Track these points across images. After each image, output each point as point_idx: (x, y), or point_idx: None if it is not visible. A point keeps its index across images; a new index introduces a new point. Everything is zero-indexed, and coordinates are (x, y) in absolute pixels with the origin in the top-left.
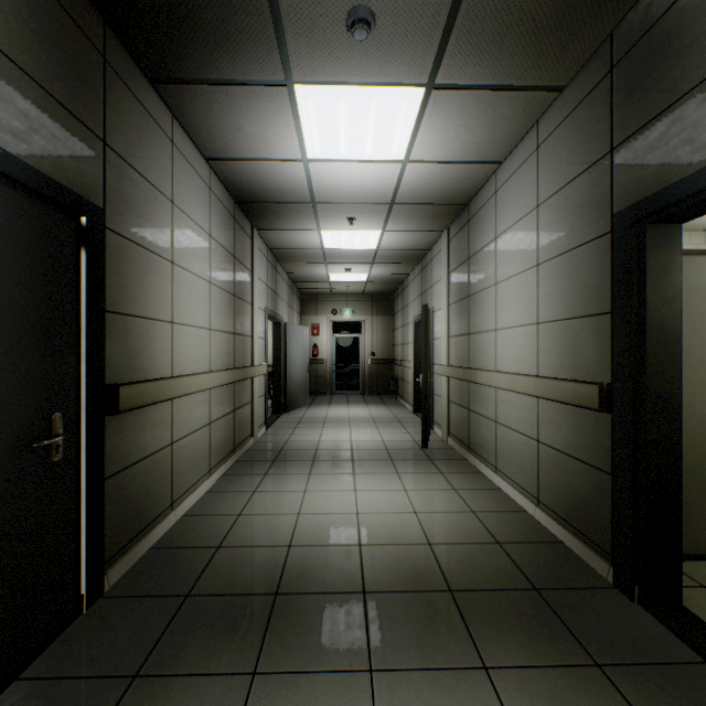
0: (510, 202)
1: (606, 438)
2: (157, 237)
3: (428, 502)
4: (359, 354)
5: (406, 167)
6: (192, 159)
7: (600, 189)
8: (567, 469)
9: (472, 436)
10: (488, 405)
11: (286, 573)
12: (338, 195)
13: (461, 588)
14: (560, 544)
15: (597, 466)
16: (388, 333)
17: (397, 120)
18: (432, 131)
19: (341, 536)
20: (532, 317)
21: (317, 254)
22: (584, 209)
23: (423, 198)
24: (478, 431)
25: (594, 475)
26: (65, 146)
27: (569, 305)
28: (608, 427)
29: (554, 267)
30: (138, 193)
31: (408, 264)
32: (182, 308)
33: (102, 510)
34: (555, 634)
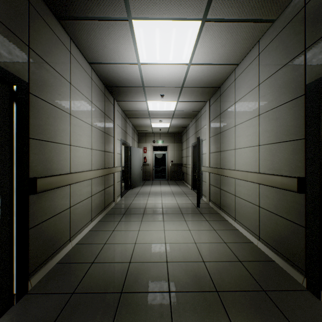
0: (243, 84)
1: (301, 207)
2: (61, 100)
3: (201, 237)
4: (165, 161)
5: (190, 67)
6: (81, 62)
7: (297, 71)
8: (277, 222)
9: (222, 202)
10: (230, 187)
11: (127, 279)
12: (155, 83)
13: (223, 290)
14: (273, 262)
15: (295, 222)
16: (179, 151)
17: (186, 40)
18: (204, 47)
19: (157, 256)
20: (255, 142)
21: (145, 113)
22: (287, 83)
23: (197, 84)
24: (225, 200)
25: (293, 227)
26: (3, 45)
27: (278, 135)
28: (302, 201)
29: (269, 115)
30: (50, 76)
31: (189, 118)
32: (76, 138)
33: (26, 246)
34: (279, 321)
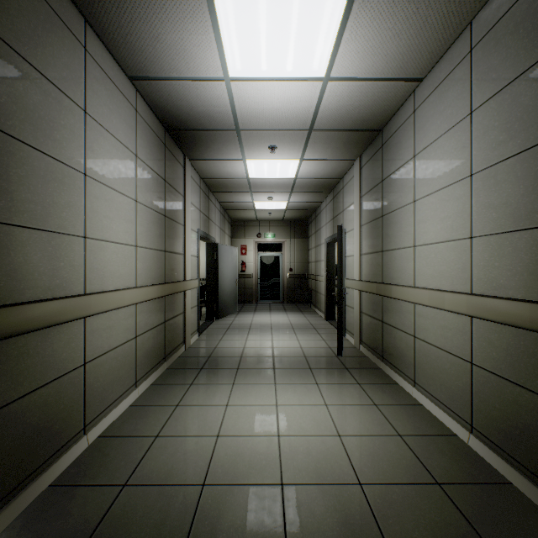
0: (432, 117)
1: None
2: (61, 144)
3: (351, 421)
4: (279, 270)
5: (326, 86)
6: (113, 74)
7: None
8: (517, 401)
9: (386, 347)
10: (404, 319)
11: (193, 532)
12: (260, 121)
13: None
14: (510, 487)
15: None
16: (303, 253)
17: (321, 23)
18: (357, 38)
19: (261, 470)
20: (463, 231)
21: (243, 183)
22: None
23: (340, 123)
24: (393, 343)
25: None
26: None
27: (521, 214)
28: None
29: (496, 174)
30: (31, 88)
31: (322, 193)
32: (99, 223)
33: None
34: None
